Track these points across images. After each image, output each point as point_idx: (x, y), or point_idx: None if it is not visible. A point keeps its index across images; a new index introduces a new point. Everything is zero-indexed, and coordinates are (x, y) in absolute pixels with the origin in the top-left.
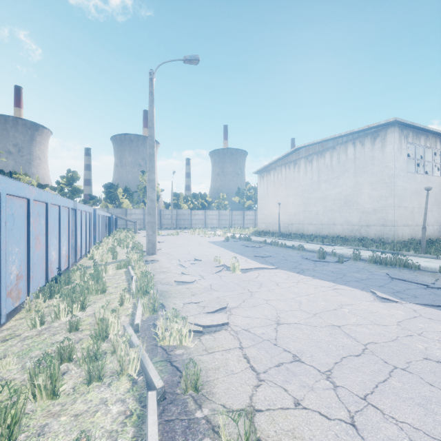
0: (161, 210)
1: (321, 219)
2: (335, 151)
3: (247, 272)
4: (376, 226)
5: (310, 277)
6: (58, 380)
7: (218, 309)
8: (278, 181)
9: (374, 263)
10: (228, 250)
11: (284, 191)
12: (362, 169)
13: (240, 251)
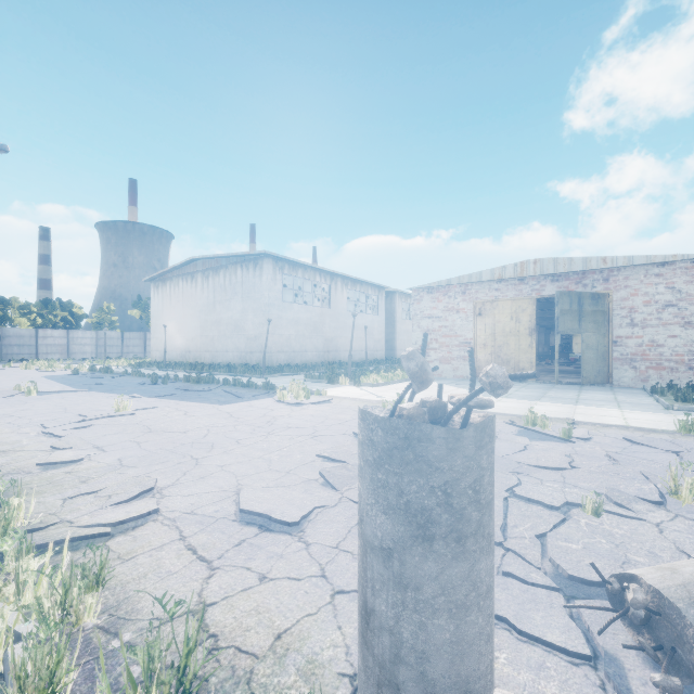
0: None
1: (216, 345)
2: (228, 271)
3: (47, 395)
4: (257, 352)
5: (108, 393)
6: None
7: None
8: (175, 296)
9: (196, 383)
10: (58, 382)
11: (181, 309)
12: (248, 295)
13: (74, 382)
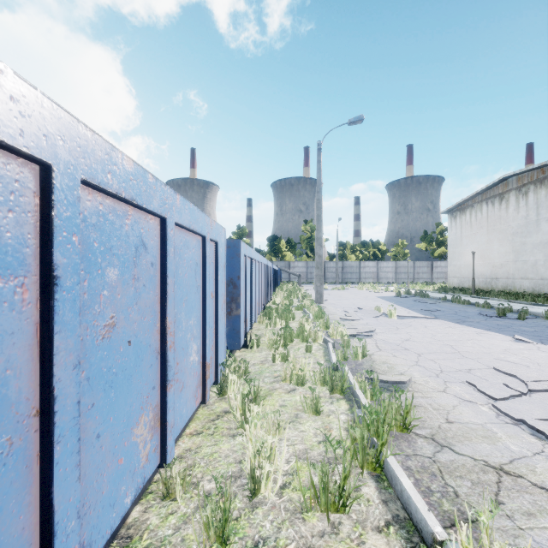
0: (325, 262)
1: (541, 272)
2: None
3: (404, 319)
4: None
5: (465, 325)
6: (293, 335)
7: (367, 331)
8: (476, 222)
9: None
10: (395, 304)
11: (485, 235)
12: None
13: (408, 305)
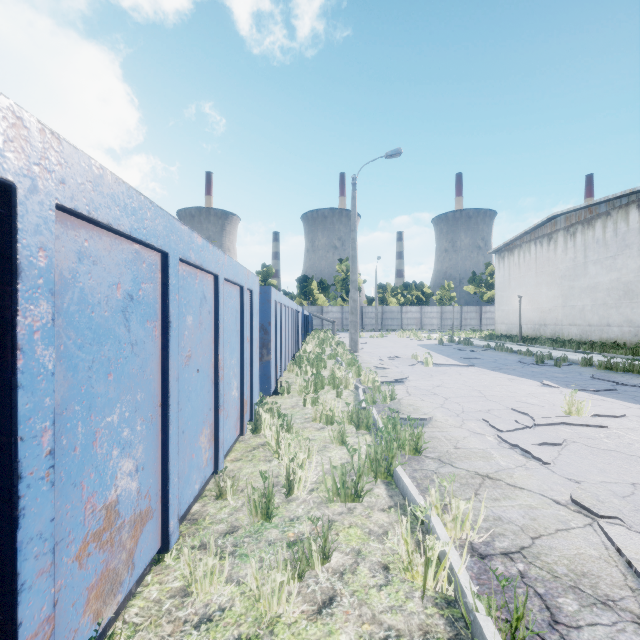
0: (363, 307)
1: (588, 318)
2: (610, 218)
3: (440, 367)
4: None
5: (500, 373)
6: (324, 382)
7: (400, 378)
8: (524, 264)
9: (604, 369)
10: (435, 352)
11: (533, 277)
12: None
13: (448, 353)
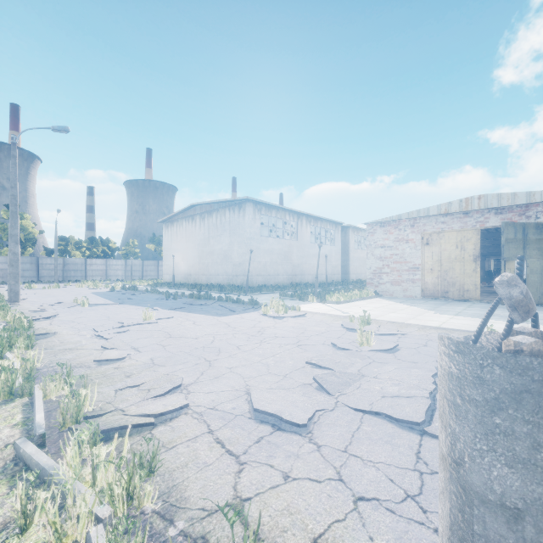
0: (39, 258)
1: (210, 270)
2: (219, 213)
3: (95, 306)
4: (241, 276)
5: (136, 306)
6: None
7: (50, 316)
8: (180, 233)
9: (198, 299)
10: (101, 297)
11: (185, 243)
12: (234, 231)
13: (112, 297)
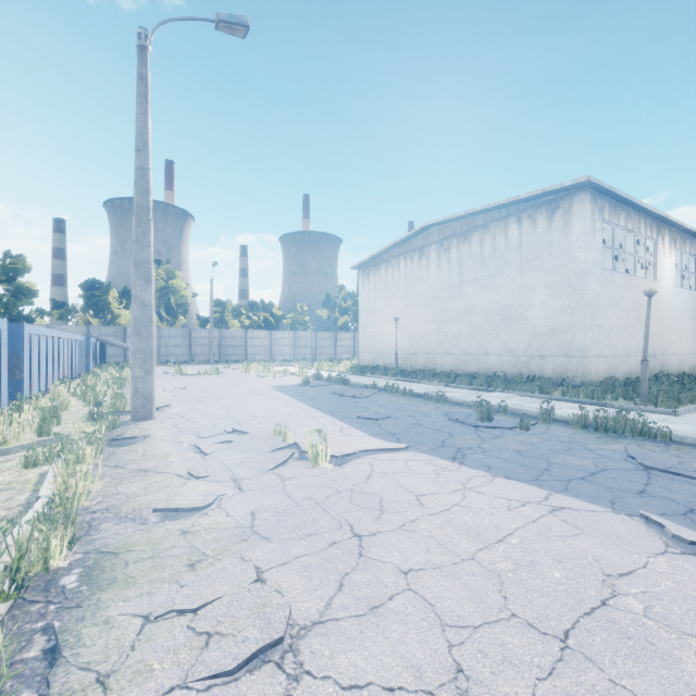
0: (192, 330)
1: (465, 345)
2: (489, 232)
3: (346, 463)
4: (555, 357)
5: (484, 471)
6: None
7: (252, 652)
8: (393, 282)
9: (583, 428)
10: (307, 404)
11: (403, 298)
12: (533, 263)
13: (329, 406)
